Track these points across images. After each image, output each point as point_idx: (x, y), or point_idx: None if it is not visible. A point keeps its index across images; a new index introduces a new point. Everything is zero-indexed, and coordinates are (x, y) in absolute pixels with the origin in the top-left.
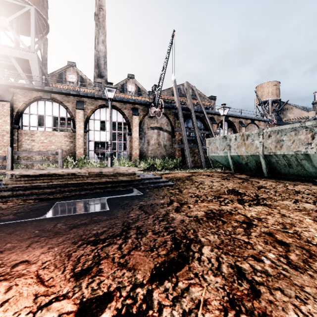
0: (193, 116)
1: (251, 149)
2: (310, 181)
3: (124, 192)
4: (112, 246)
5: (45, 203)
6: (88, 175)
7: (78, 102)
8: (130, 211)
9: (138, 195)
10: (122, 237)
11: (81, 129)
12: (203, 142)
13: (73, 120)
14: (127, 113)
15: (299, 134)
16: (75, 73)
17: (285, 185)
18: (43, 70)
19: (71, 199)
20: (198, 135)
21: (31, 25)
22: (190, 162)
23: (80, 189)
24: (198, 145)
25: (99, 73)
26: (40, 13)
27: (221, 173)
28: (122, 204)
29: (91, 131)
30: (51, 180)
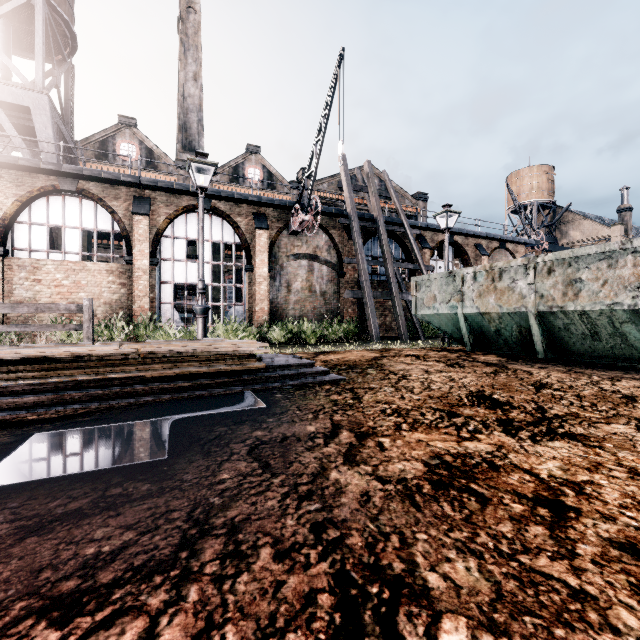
0: (383, 232)
1: (509, 300)
2: (639, 369)
3: (222, 401)
4: (124, 629)
5: (3, 437)
6: (140, 358)
7: (137, 199)
8: (222, 461)
9: (255, 411)
10: (171, 573)
11: (144, 256)
12: (403, 287)
13: (127, 238)
14: (244, 225)
15: (619, 266)
16: (134, 141)
17: (593, 380)
18: (64, 132)
19: (79, 425)
20: (393, 273)
21: (36, 33)
22: (377, 327)
23: (114, 396)
24: (392, 293)
25: (188, 143)
26: (57, 9)
27: (443, 351)
28: (206, 439)
29: (167, 262)
30: (41, 373)
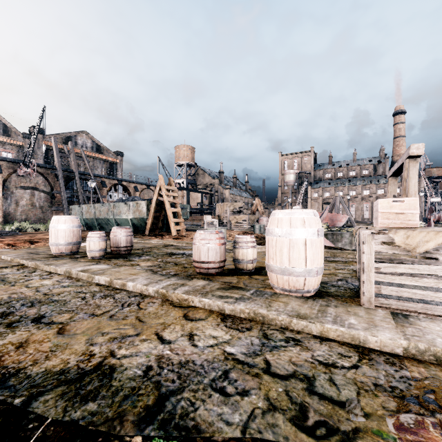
0: (78, 179)
1: (91, 215)
2: None
3: None
4: None
5: None
6: None
7: None
8: None
9: None
10: None
11: None
12: None
13: None
14: None
15: (106, 209)
16: None
17: None
18: None
19: None
20: (82, 199)
21: None
22: None
23: None
24: None
25: None
26: None
27: None
28: None
29: None
30: None
